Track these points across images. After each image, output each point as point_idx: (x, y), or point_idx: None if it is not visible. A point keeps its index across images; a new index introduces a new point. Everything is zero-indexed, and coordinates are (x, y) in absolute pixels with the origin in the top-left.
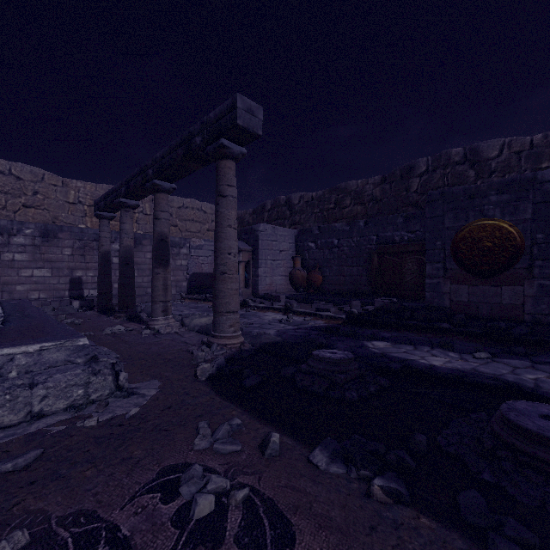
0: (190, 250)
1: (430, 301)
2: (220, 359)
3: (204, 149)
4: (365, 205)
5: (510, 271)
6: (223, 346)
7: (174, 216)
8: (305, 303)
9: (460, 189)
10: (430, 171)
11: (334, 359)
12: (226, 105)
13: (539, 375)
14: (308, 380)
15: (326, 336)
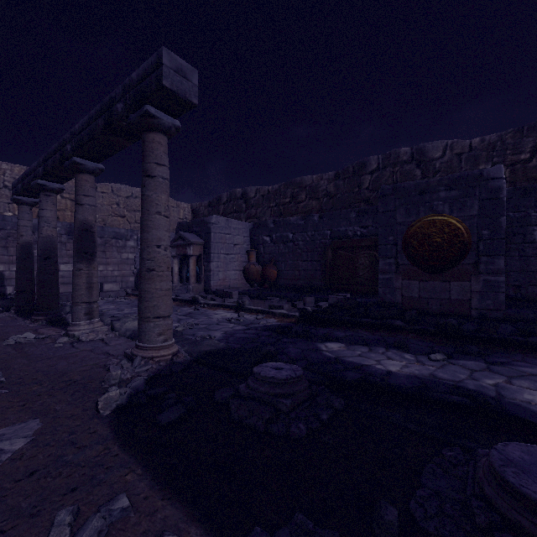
0: (138, 243)
1: (383, 296)
2: (138, 380)
3: (128, 118)
4: (320, 200)
5: (458, 267)
6: (148, 360)
7: (121, 205)
8: (259, 299)
9: (411, 184)
10: (380, 169)
11: (279, 379)
12: (150, 62)
13: (497, 380)
14: (244, 409)
15: (277, 337)
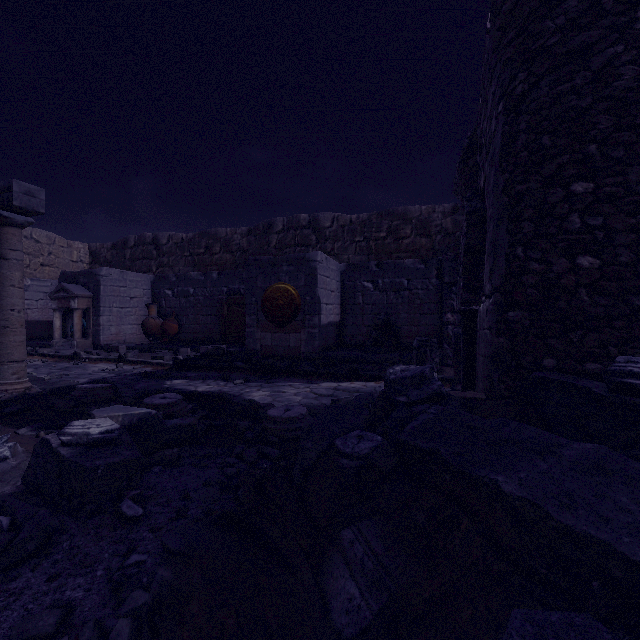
0: None
1: (249, 346)
2: None
3: None
4: (234, 254)
5: (294, 323)
6: (3, 392)
7: None
8: (149, 353)
9: (266, 258)
10: (285, 230)
11: (89, 388)
12: (3, 184)
13: (254, 389)
14: (62, 403)
15: (138, 380)
